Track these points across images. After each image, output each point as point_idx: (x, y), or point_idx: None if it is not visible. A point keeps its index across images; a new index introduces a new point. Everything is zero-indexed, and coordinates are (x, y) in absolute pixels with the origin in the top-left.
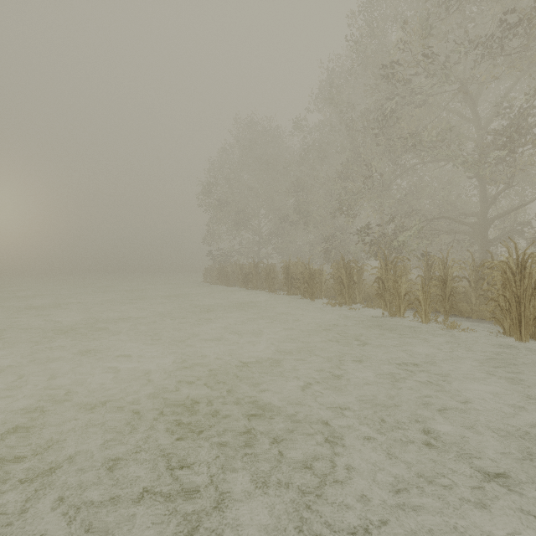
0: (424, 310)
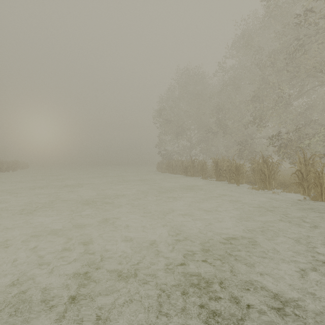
0: None
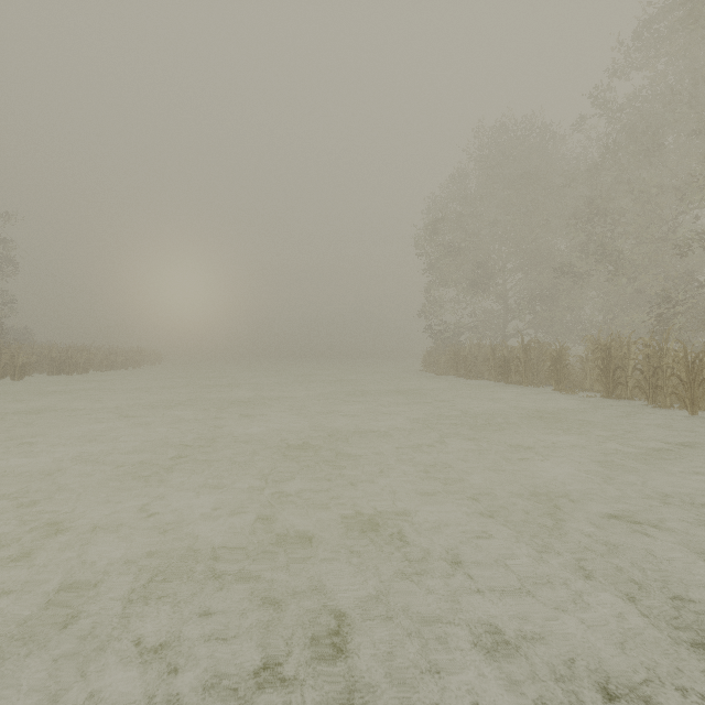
0: None
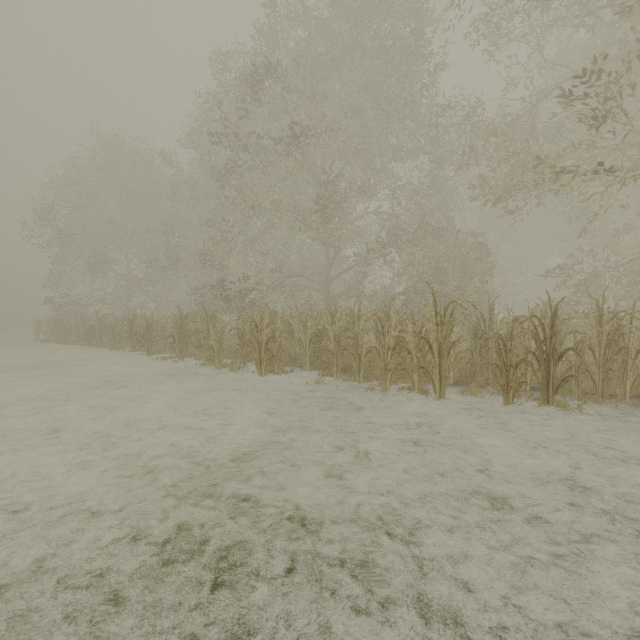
0: (218, 358)
